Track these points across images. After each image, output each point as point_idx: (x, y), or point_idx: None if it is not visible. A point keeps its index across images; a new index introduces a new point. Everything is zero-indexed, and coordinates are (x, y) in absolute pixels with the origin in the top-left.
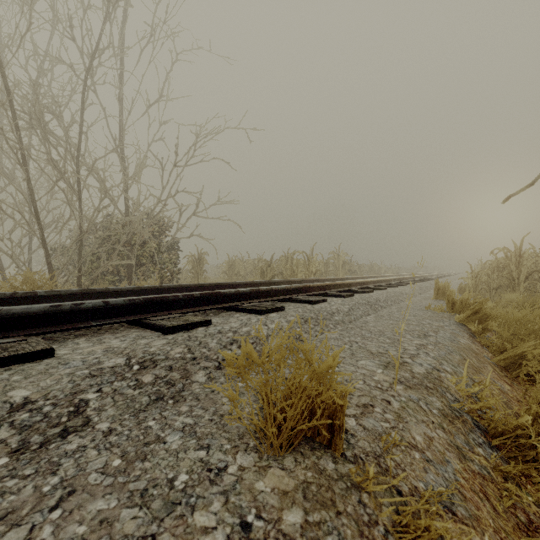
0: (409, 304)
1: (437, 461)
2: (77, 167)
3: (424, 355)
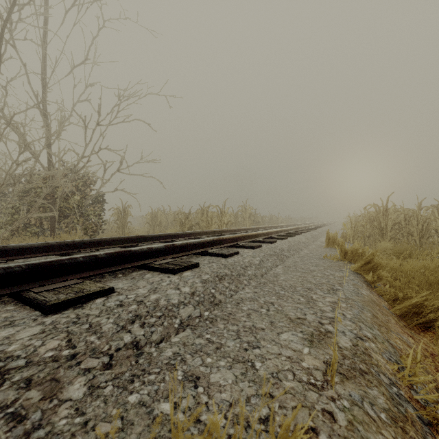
0: (308, 252)
1: None
2: None
3: (342, 318)
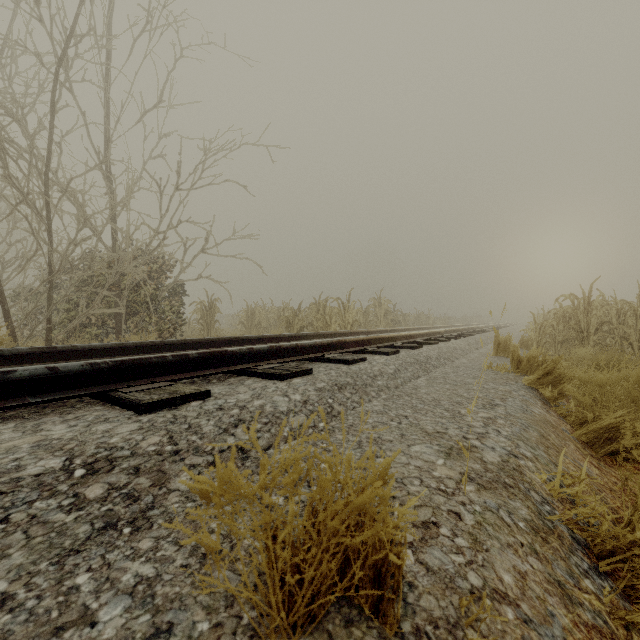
0: (466, 362)
1: (539, 620)
2: (45, 187)
3: (495, 434)
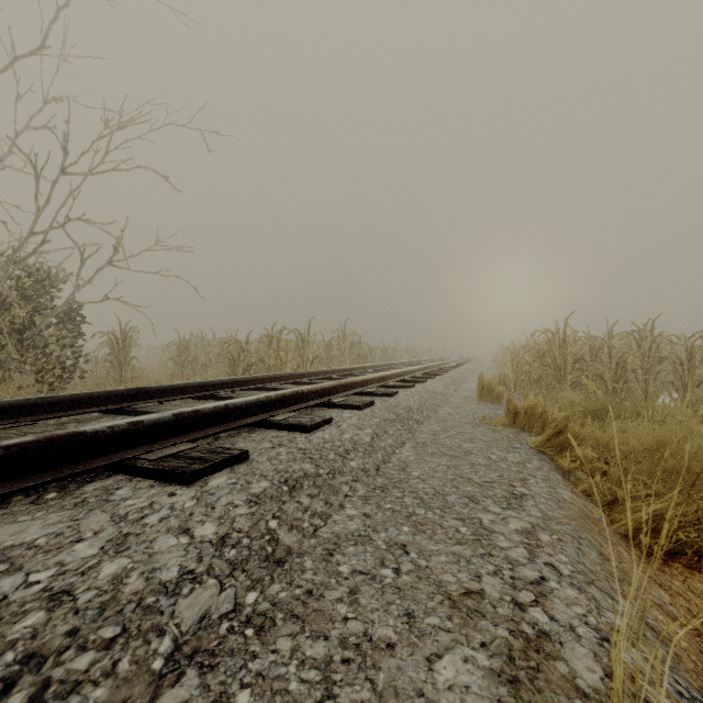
0: (451, 412)
1: None
2: None
3: (556, 580)
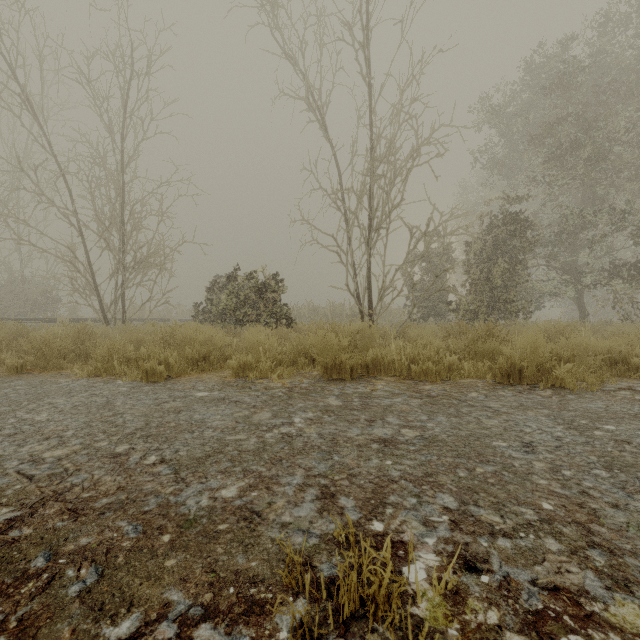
0: None
1: None
2: None
3: None
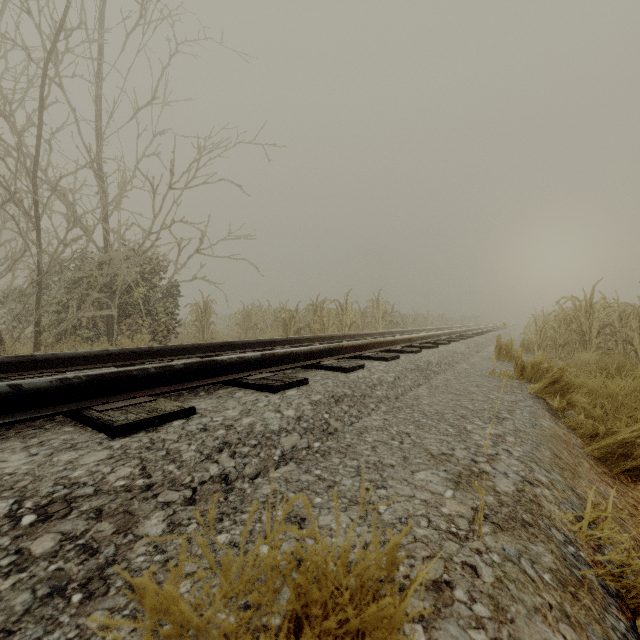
0: (467, 367)
1: None
2: (33, 185)
3: (506, 456)
